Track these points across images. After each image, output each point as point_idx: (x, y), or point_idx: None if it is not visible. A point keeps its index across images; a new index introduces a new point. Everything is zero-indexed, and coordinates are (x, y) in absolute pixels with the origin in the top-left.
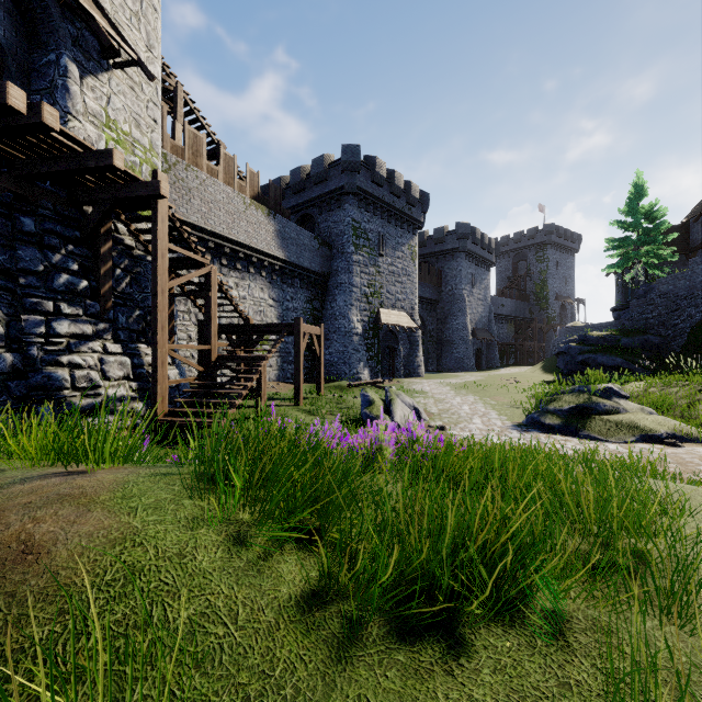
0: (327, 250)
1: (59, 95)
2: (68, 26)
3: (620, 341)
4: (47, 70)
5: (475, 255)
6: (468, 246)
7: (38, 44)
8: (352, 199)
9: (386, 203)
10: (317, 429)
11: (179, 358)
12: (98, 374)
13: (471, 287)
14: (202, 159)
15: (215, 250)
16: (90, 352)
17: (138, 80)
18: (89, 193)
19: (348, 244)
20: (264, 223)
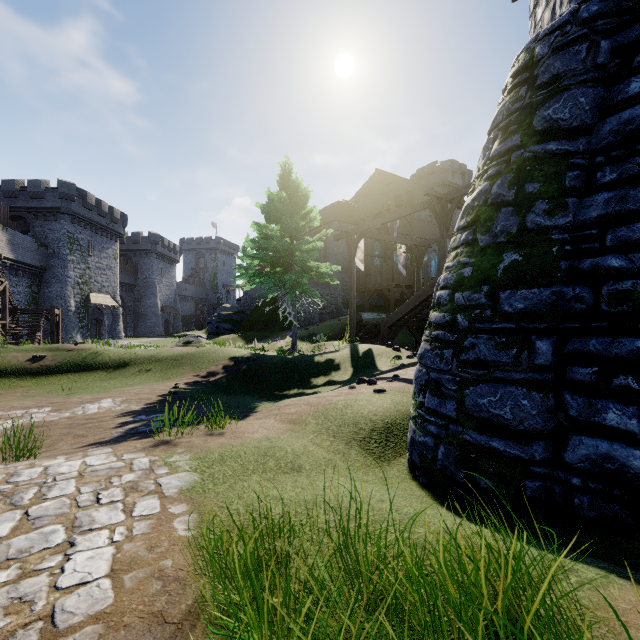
0: (44, 250)
1: None
2: None
3: (233, 317)
4: None
5: (164, 255)
6: (159, 249)
7: None
8: (68, 217)
9: (95, 221)
10: None
11: None
12: None
13: (161, 277)
14: None
15: None
16: None
17: None
18: None
19: (64, 248)
20: (0, 235)
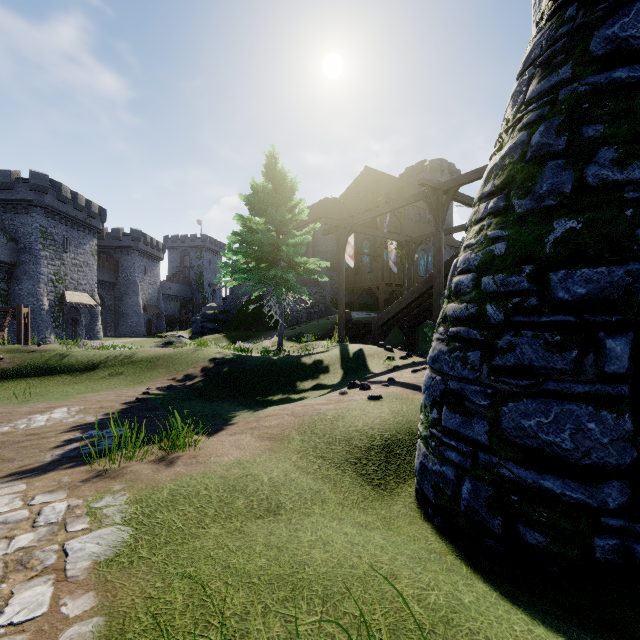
0: (14, 244)
1: None
2: None
3: (218, 316)
4: None
5: (146, 252)
6: (141, 246)
7: None
8: (40, 210)
9: (71, 215)
10: None
11: None
12: None
13: (143, 275)
14: None
15: None
16: None
17: None
18: None
19: (36, 243)
20: None
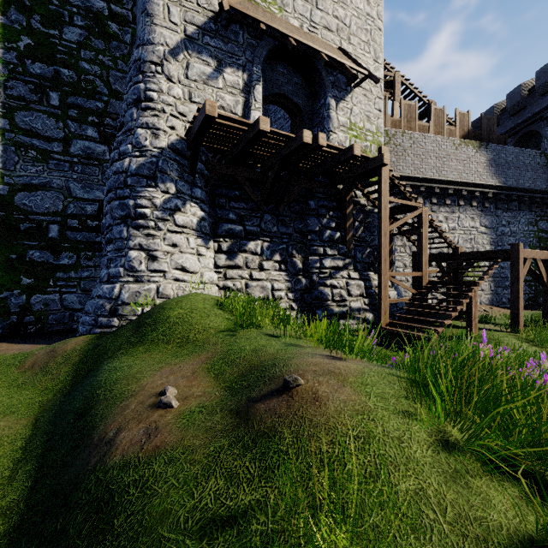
0: None
1: (325, 123)
2: (330, 78)
3: None
4: (320, 111)
5: None
6: None
7: (316, 98)
8: None
9: None
10: (542, 364)
11: (396, 282)
12: (345, 292)
13: None
14: (414, 122)
15: (426, 193)
16: (341, 278)
17: (368, 87)
18: (340, 177)
19: None
20: (475, 156)
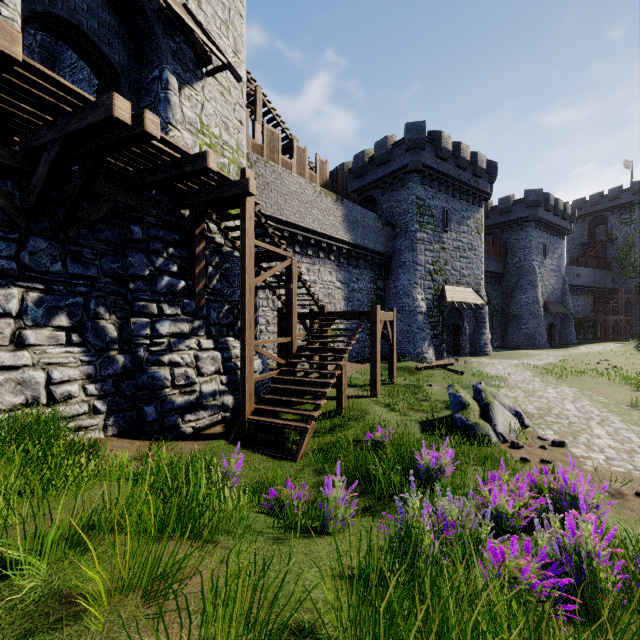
0: (390, 230)
1: (162, 108)
2: (169, 42)
3: None
4: (152, 86)
5: (547, 222)
6: (540, 214)
7: (145, 63)
8: (416, 176)
9: (451, 177)
10: (425, 457)
11: (264, 353)
12: (193, 371)
13: (542, 258)
14: (278, 154)
15: (289, 239)
16: (187, 350)
17: (227, 85)
18: (186, 197)
19: (412, 222)
20: (333, 209)
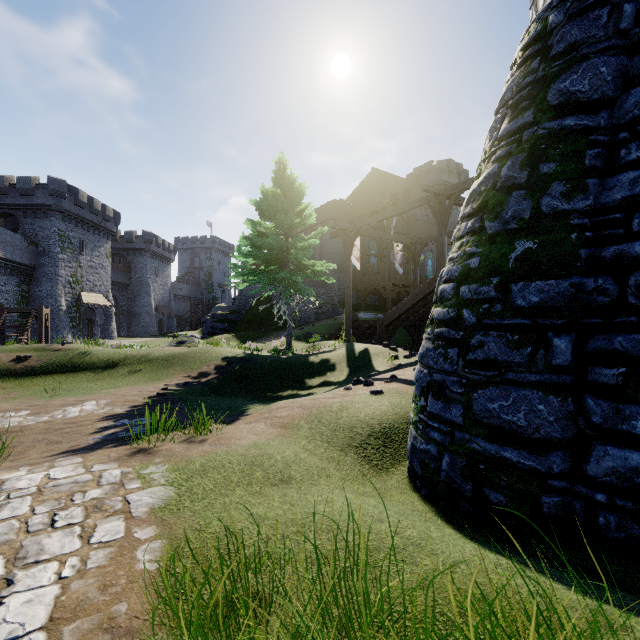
0: (34, 248)
1: None
2: None
3: (228, 317)
4: None
5: (158, 254)
6: (153, 248)
7: None
8: (58, 215)
9: (87, 219)
10: None
11: None
12: None
13: (155, 277)
14: None
15: None
16: None
17: None
18: None
19: (55, 246)
20: None
